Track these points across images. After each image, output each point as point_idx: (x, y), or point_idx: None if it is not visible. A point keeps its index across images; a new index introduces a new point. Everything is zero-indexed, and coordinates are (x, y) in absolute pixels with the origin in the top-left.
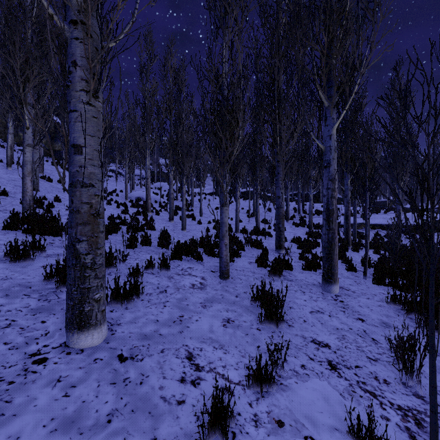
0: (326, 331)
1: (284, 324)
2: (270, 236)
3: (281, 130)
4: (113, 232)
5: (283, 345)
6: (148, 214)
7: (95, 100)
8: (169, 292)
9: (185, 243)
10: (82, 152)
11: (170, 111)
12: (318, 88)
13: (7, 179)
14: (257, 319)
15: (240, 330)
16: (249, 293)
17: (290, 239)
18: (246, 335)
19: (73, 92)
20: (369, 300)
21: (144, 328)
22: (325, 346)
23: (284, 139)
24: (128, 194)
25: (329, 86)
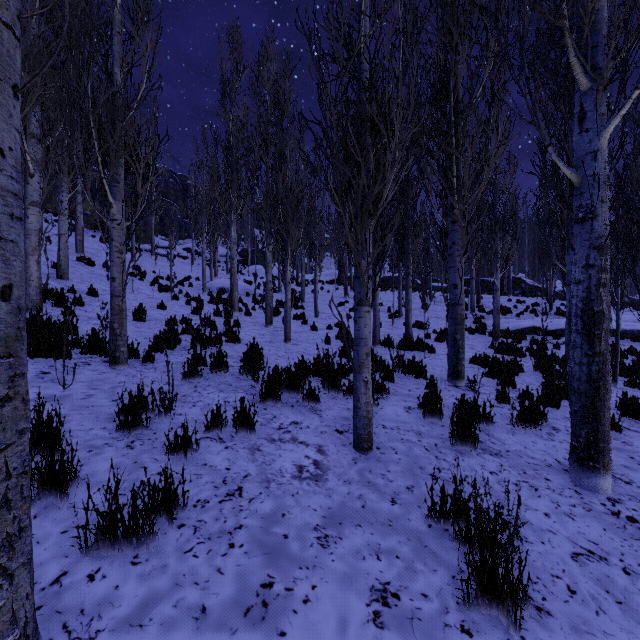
0: None
1: (527, 608)
2: (432, 352)
3: (459, 166)
4: (168, 348)
5: None
6: (234, 314)
7: None
8: (247, 494)
9: (287, 372)
10: None
11: (266, 150)
12: (570, 48)
13: None
14: (453, 584)
15: (419, 637)
16: (424, 501)
17: (466, 357)
18: None
19: None
20: None
21: None
22: None
23: (466, 180)
24: (206, 284)
25: (592, 45)
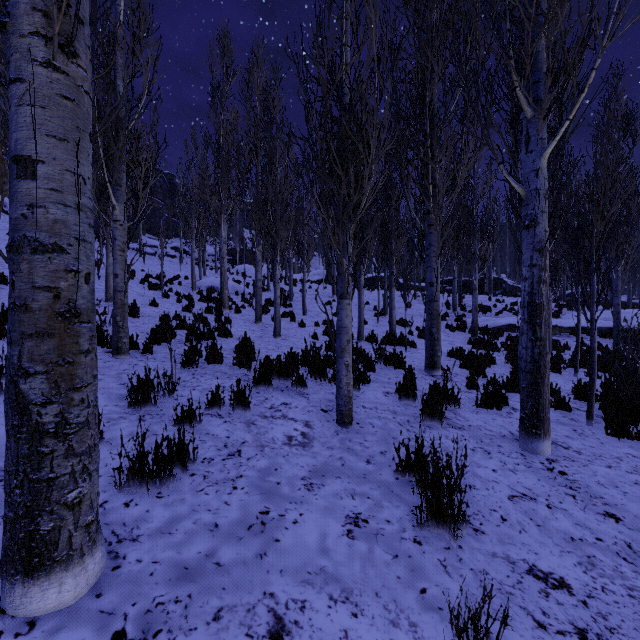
0: (552, 544)
1: (466, 528)
2: (413, 347)
3: (435, 174)
4: (164, 341)
5: (473, 585)
6: (224, 311)
7: (67, 61)
8: (245, 455)
9: (277, 361)
10: (35, 173)
11: (256, 153)
12: (516, 83)
13: None
14: (411, 514)
15: (381, 544)
16: (393, 459)
17: (445, 351)
18: (394, 557)
19: (14, 38)
20: (612, 469)
21: (185, 547)
22: (559, 585)
23: (440, 188)
24: (196, 283)
25: (535, 80)
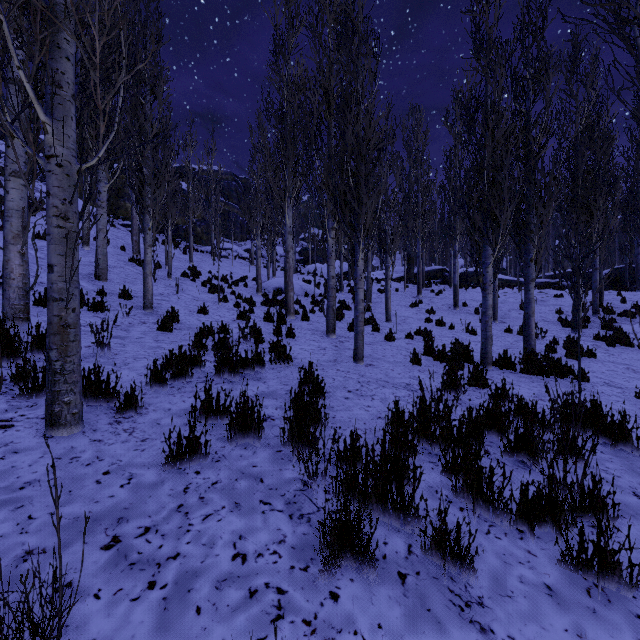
0: None
1: None
2: (582, 379)
3: None
4: (178, 379)
5: None
6: (289, 318)
7: None
8: None
9: (379, 466)
10: None
11: (328, 107)
12: None
13: None
14: None
15: None
16: None
17: None
18: None
19: None
20: None
21: None
22: None
23: None
24: (262, 284)
25: None
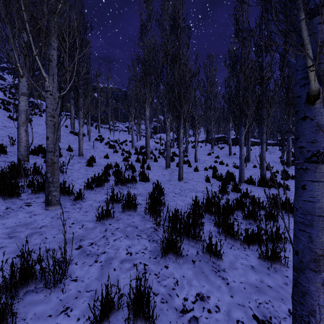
0: None
1: None
2: (286, 189)
3: None
4: (98, 187)
5: None
6: (148, 160)
7: None
8: None
9: (186, 220)
10: None
11: (166, 59)
12: None
13: (40, 134)
14: None
15: None
16: None
17: None
18: None
19: None
20: None
21: None
22: None
23: None
24: (134, 144)
25: None
